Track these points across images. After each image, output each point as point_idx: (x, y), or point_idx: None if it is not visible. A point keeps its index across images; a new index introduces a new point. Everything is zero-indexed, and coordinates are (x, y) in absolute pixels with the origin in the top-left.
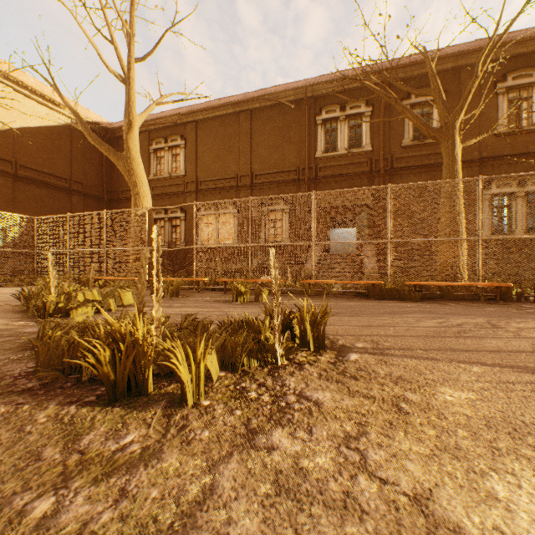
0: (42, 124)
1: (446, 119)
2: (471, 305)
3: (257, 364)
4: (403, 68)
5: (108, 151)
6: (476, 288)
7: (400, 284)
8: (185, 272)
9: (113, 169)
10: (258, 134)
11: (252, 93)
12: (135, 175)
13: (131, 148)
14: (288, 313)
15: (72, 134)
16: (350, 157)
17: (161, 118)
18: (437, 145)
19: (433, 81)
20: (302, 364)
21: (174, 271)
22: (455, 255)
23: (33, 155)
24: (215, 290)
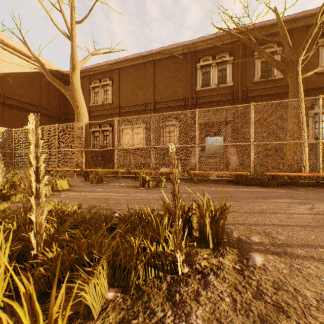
0: (21, 70)
1: (292, 57)
2: (318, 191)
3: (155, 274)
4: (254, 30)
5: (59, 85)
6: (317, 177)
7: (260, 174)
8: (112, 165)
9: (67, 100)
10: (159, 76)
11: (155, 50)
12: (77, 101)
13: (75, 83)
14: (187, 210)
15: (41, 77)
16: (219, 90)
17: (97, 67)
18: (277, 81)
19: (282, 30)
20: (205, 274)
21: (104, 164)
22: (299, 153)
23: (15, 90)
24: (129, 177)
